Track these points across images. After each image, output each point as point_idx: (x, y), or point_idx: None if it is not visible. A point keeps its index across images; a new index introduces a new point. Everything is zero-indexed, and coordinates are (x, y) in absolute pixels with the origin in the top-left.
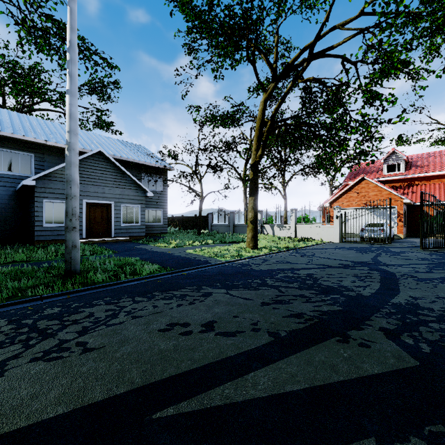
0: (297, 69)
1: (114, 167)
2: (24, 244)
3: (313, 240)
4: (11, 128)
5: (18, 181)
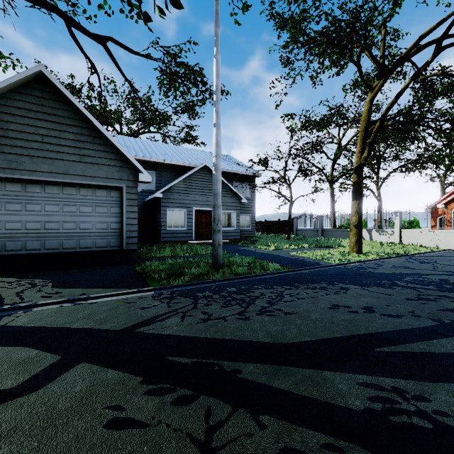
0: (410, 60)
1: None
2: (153, 244)
3: (425, 246)
4: (141, 152)
5: (145, 194)
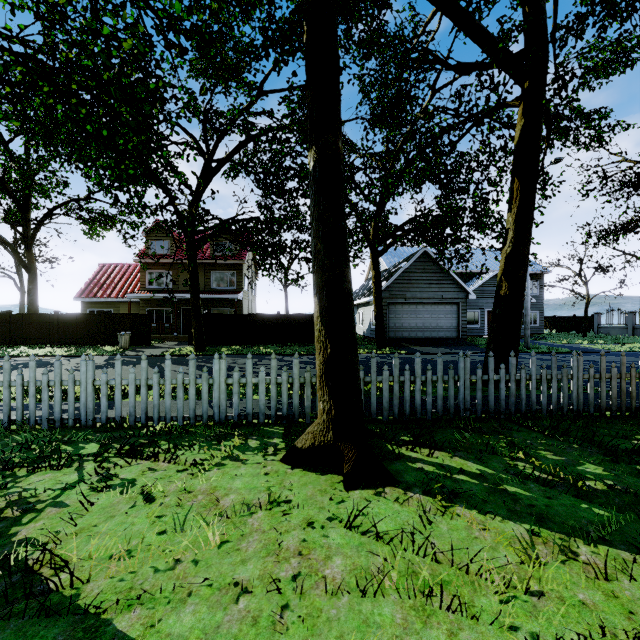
0: None
1: None
2: None
3: None
4: None
5: None
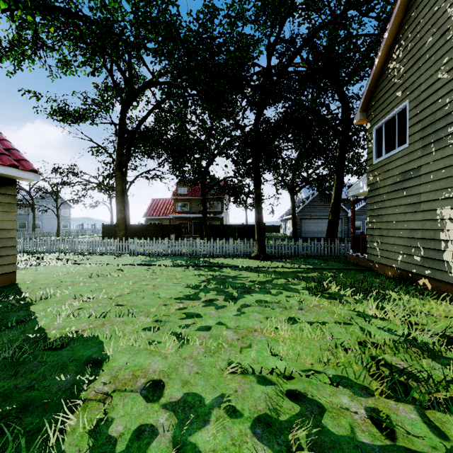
0: None
1: None
2: None
3: None
4: None
5: None
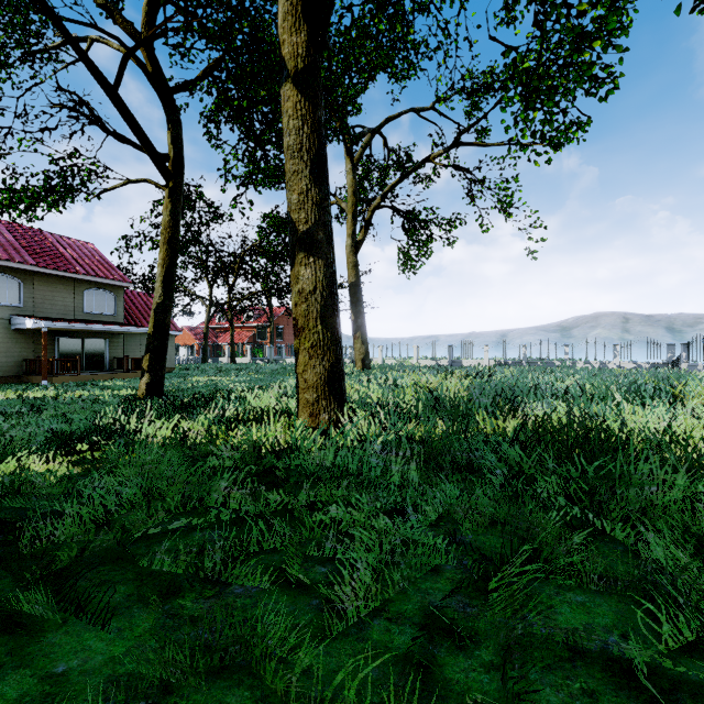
0: None
1: None
2: None
3: None
4: None
5: None
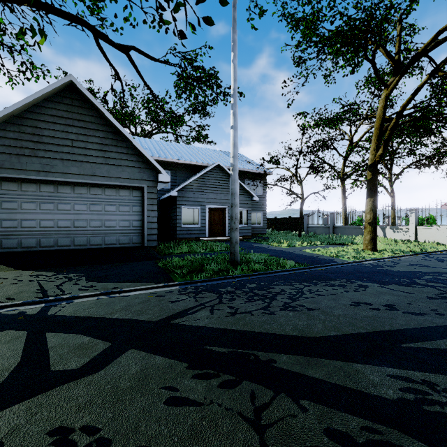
0: (427, 55)
1: (228, 177)
2: (168, 240)
3: (442, 244)
4: (156, 153)
5: (161, 193)
